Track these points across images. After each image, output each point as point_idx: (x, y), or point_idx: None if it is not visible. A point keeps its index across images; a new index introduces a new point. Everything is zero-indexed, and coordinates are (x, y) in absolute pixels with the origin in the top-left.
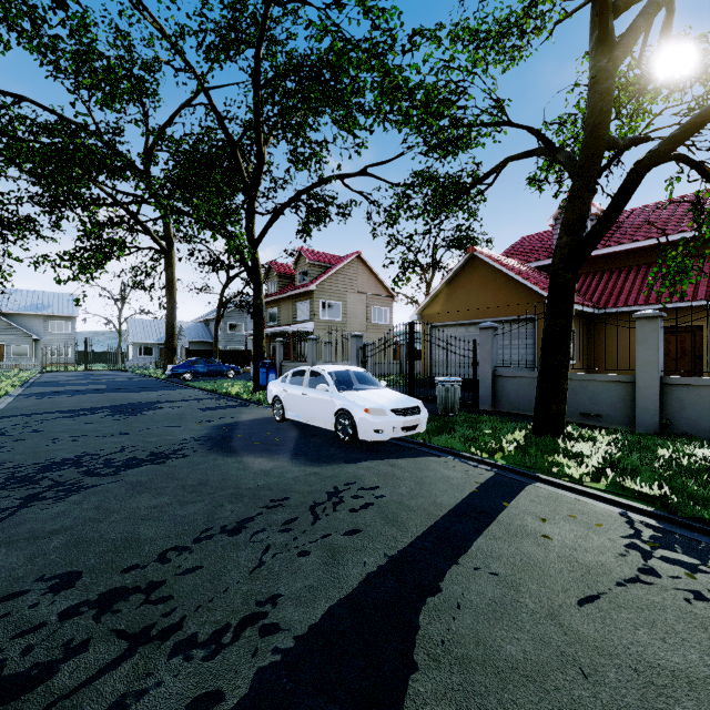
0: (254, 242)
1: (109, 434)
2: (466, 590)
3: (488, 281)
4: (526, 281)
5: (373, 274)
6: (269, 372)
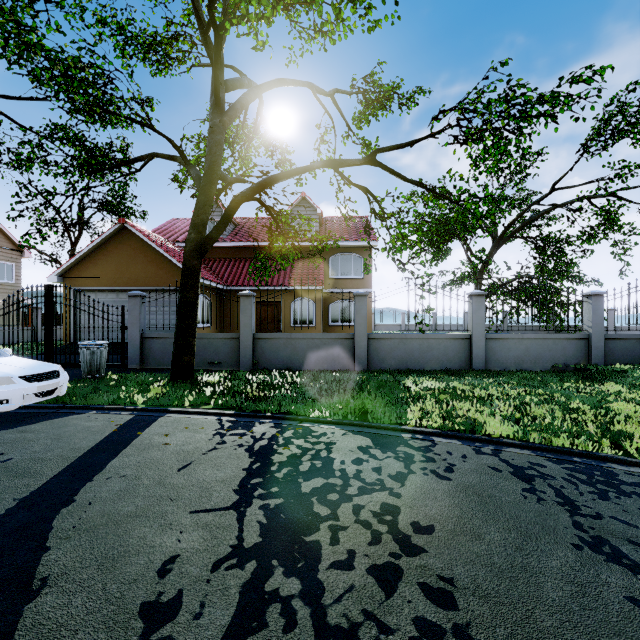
0: None
1: None
2: (98, 493)
3: (140, 253)
4: (173, 258)
5: None
6: None
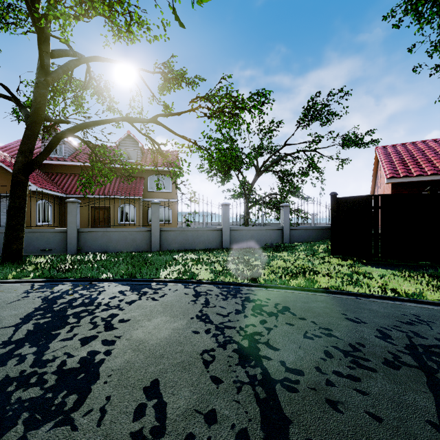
0: None
1: None
2: None
3: None
4: None
5: None
6: None
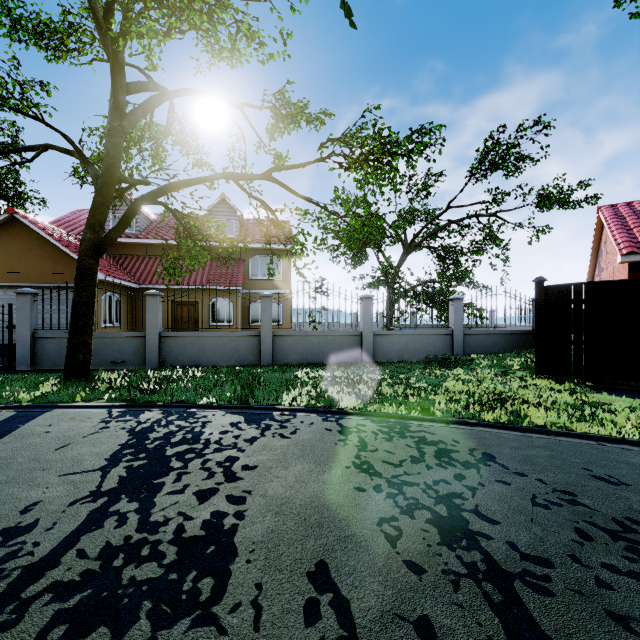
0: None
1: None
2: None
3: (33, 246)
4: (74, 254)
5: None
6: None
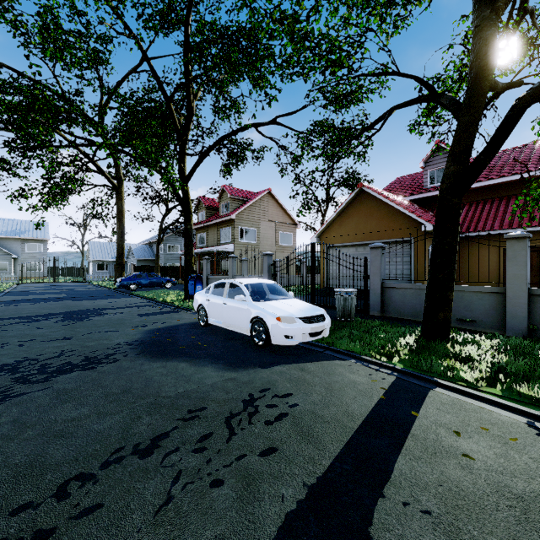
0: (185, 178)
1: (54, 338)
2: None
3: (374, 210)
4: (405, 210)
5: (280, 206)
6: (196, 284)
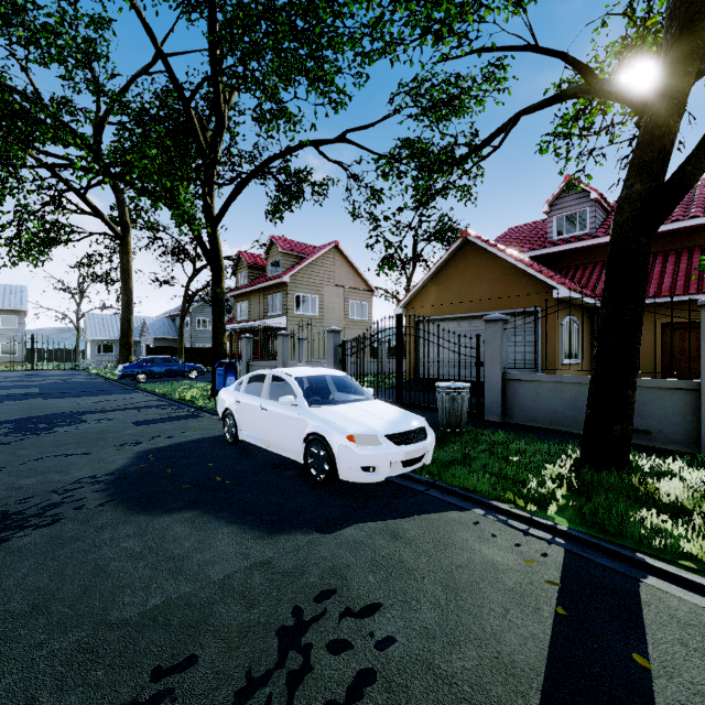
0: (213, 220)
1: None
2: None
3: (484, 269)
4: (529, 268)
5: (351, 266)
6: (226, 374)
